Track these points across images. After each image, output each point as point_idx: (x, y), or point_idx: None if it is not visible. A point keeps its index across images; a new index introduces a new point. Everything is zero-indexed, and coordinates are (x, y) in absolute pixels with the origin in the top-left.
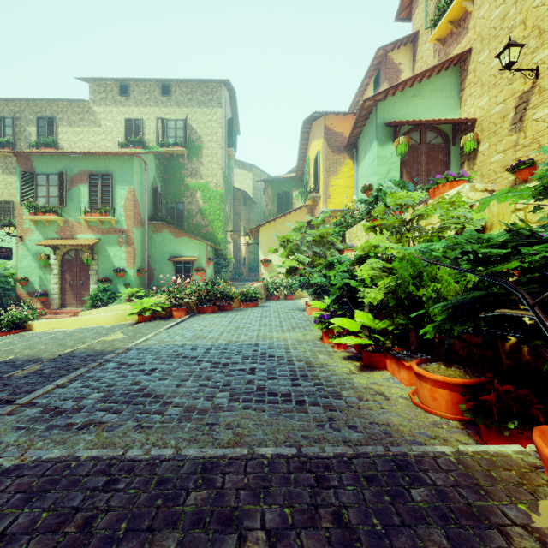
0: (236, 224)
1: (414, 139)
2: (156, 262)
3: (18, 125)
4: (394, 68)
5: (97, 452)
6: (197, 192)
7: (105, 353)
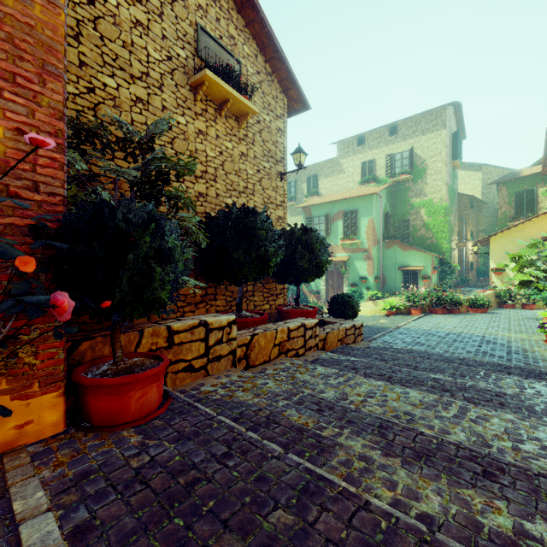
0: (461, 230)
1: None
2: (387, 271)
3: (297, 185)
4: None
5: (419, 350)
6: (421, 209)
7: (385, 328)
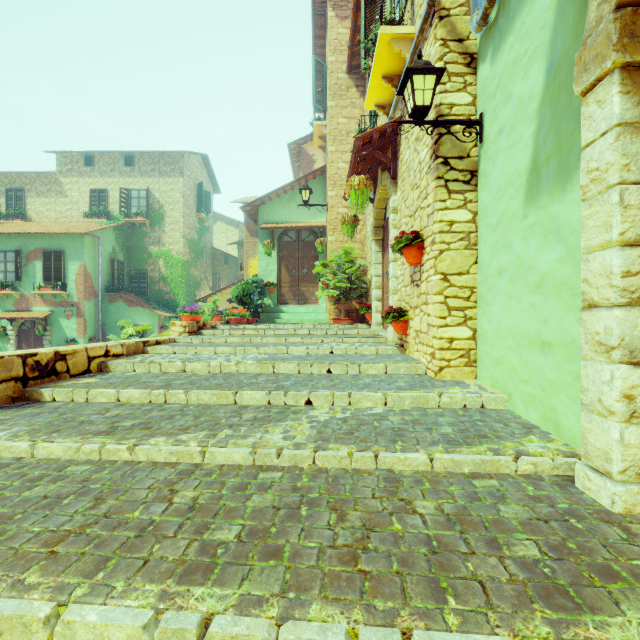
0: (216, 285)
1: (291, 237)
2: (111, 330)
3: None
4: (308, 159)
5: None
6: (159, 259)
7: None
